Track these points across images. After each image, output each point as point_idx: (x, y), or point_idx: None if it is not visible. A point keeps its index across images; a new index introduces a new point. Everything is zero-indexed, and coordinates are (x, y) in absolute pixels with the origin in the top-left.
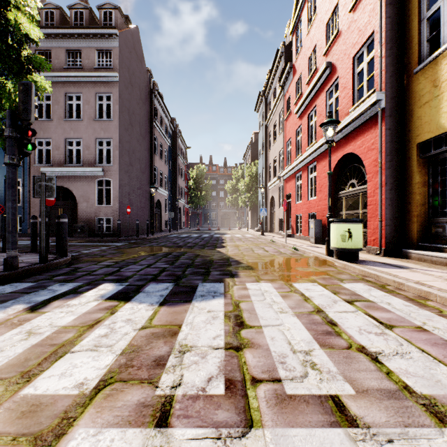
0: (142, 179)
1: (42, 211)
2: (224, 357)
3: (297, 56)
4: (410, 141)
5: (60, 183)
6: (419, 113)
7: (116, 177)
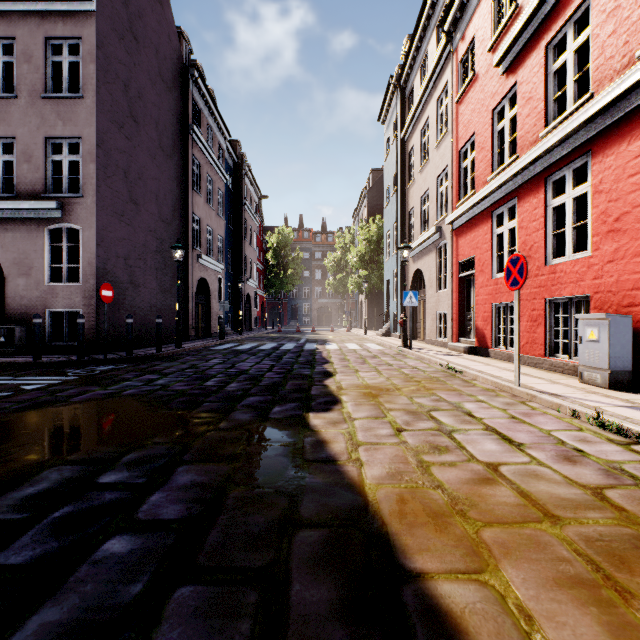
0: (165, 235)
1: None
2: None
3: None
4: None
5: None
6: None
7: (89, 222)
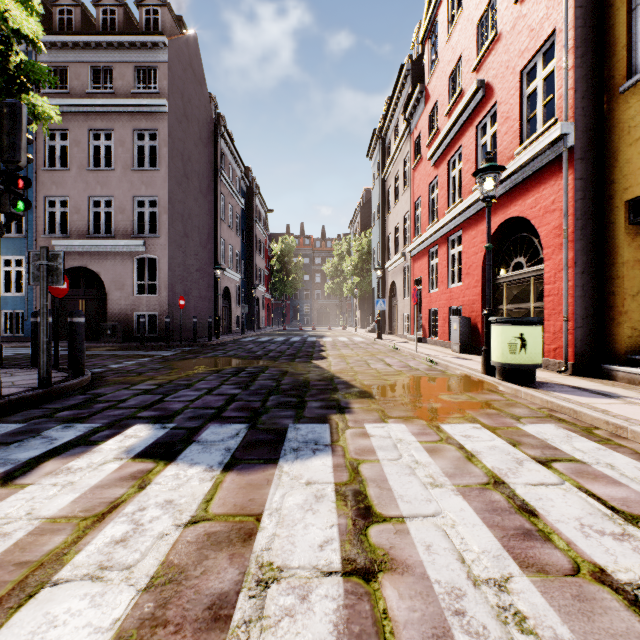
0: (203, 256)
1: (43, 307)
2: (344, 596)
3: (431, 75)
4: (613, 197)
5: (81, 262)
6: (628, 154)
7: (163, 254)
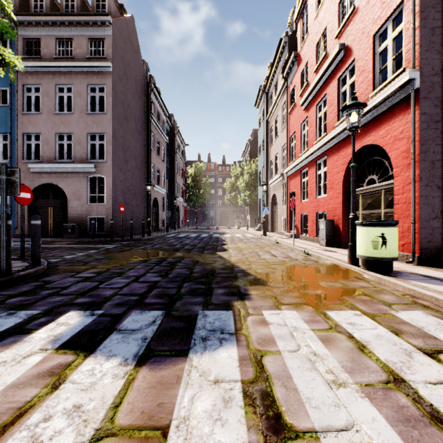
0: (138, 176)
1: (2, 212)
2: None
3: (302, 44)
4: None
5: (50, 180)
6: None
7: (109, 174)
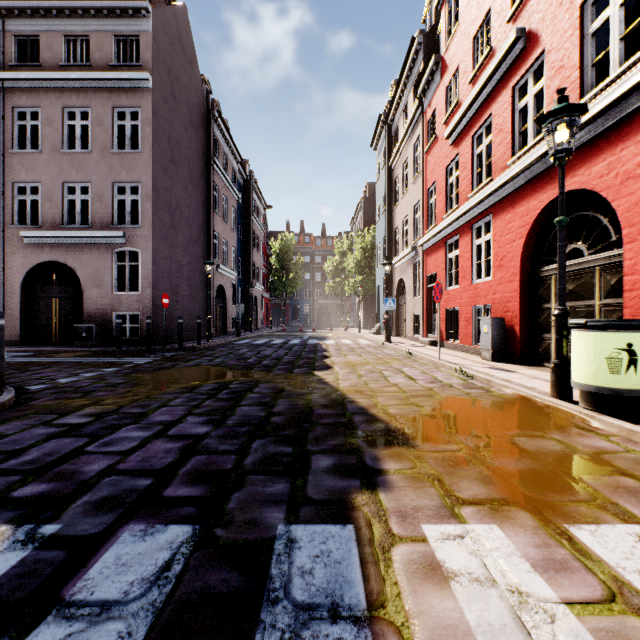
0: (194, 251)
1: None
2: None
3: (449, 41)
4: None
5: (54, 256)
6: None
7: (146, 247)
